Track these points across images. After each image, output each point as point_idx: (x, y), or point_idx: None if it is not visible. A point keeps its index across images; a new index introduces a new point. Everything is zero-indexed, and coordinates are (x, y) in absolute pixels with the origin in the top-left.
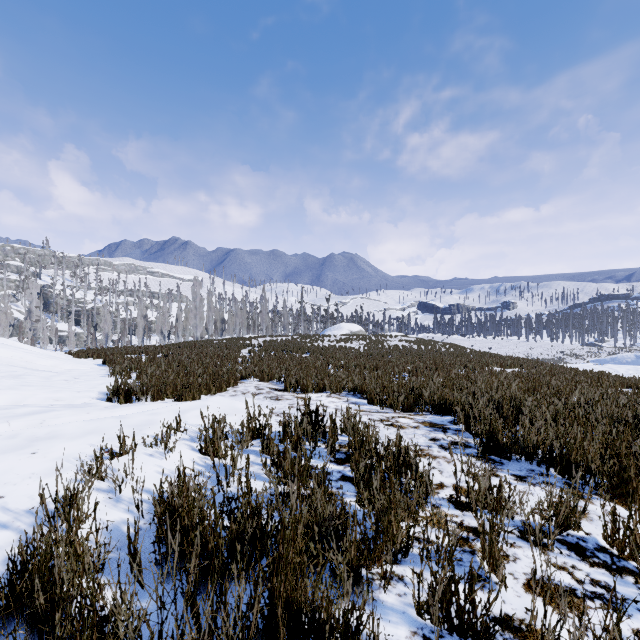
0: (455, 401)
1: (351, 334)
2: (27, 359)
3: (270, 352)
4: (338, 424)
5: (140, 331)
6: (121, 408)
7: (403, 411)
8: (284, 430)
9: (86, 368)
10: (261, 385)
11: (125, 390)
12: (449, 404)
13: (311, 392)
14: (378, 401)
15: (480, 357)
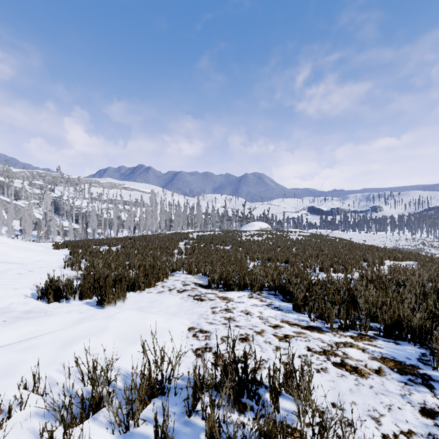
0: (416, 326)
1: (261, 230)
2: (4, 252)
3: (200, 245)
4: (271, 363)
5: (115, 227)
6: (17, 324)
7: (340, 328)
8: (196, 389)
9: (52, 259)
10: (188, 279)
11: (55, 289)
12: (395, 321)
13: (233, 290)
14: (307, 311)
15: (372, 251)
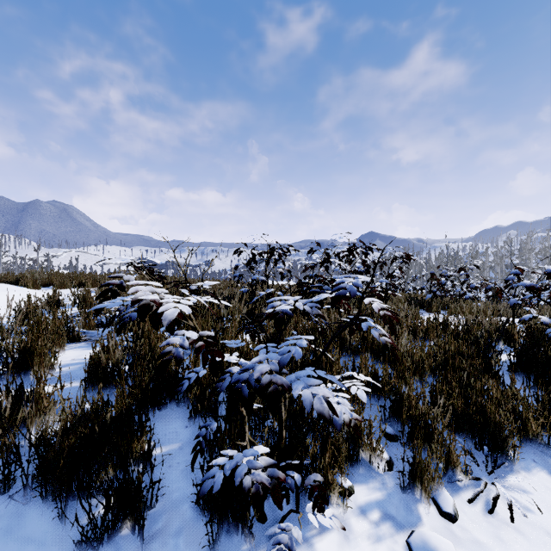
0: None
1: None
2: None
3: None
4: None
5: None
6: None
7: None
8: None
9: None
10: None
11: None
12: None
13: None
14: None
15: None
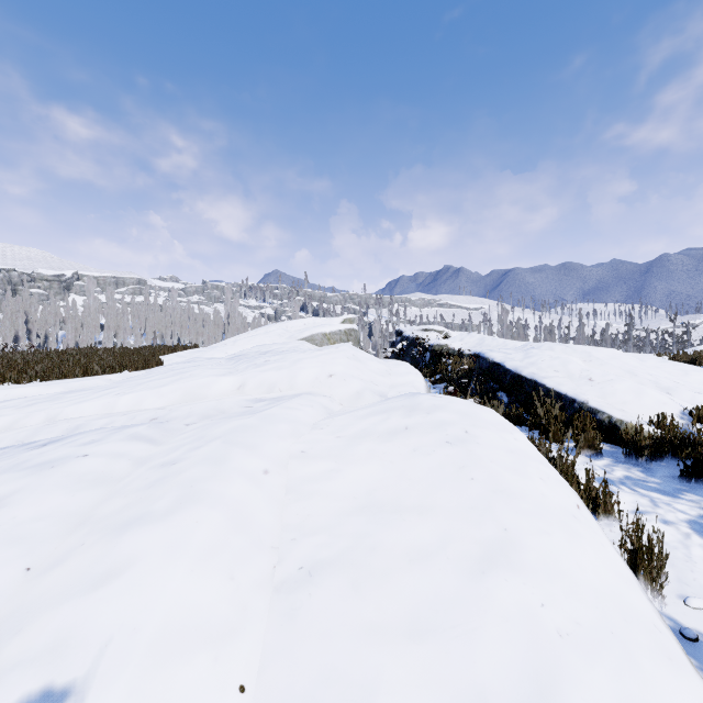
0: None
1: None
2: None
3: None
4: None
5: None
6: None
7: None
8: None
9: None
10: None
11: None
12: None
13: None
14: None
15: None
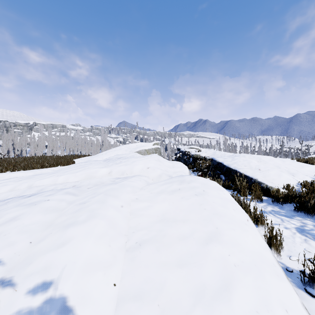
0: None
1: None
2: None
3: None
4: None
5: None
6: None
7: None
8: None
9: None
10: None
11: None
12: None
13: None
14: None
15: None
